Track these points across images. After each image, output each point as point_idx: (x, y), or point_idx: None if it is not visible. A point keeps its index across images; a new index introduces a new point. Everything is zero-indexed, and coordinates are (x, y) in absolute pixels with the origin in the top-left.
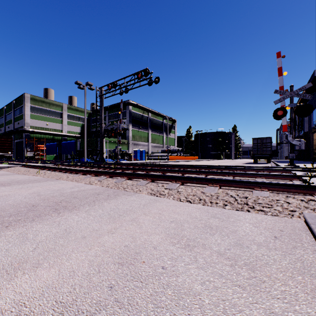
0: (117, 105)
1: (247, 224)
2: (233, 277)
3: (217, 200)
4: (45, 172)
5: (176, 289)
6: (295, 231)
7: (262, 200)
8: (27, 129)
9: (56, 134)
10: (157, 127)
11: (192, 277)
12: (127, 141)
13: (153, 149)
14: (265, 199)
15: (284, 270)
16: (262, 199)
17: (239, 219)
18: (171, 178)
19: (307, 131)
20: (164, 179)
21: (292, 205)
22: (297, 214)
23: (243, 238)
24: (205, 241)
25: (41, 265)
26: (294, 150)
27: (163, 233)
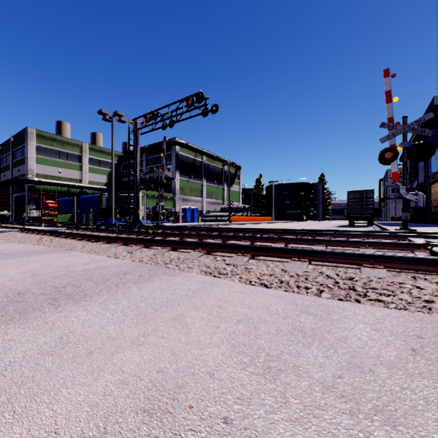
0: (158, 145)
1: (361, 326)
2: None
3: (307, 283)
4: (51, 239)
5: None
6: None
7: (377, 283)
8: (31, 178)
9: (72, 185)
10: (215, 176)
11: None
12: (172, 196)
13: (209, 207)
14: (382, 282)
15: None
16: (378, 281)
17: (346, 317)
18: (235, 248)
19: (422, 182)
20: (225, 250)
21: (425, 292)
22: None
23: (360, 352)
24: (296, 359)
25: None
26: (408, 208)
27: (225, 344)
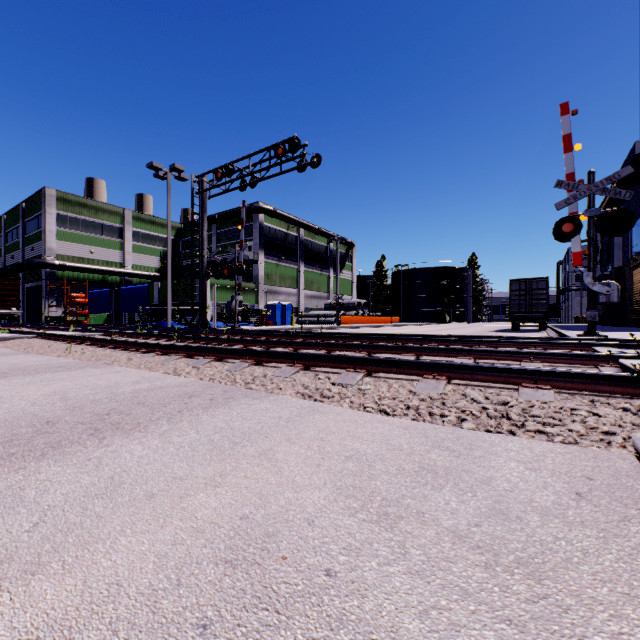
0: (234, 213)
1: (512, 464)
2: (494, 596)
3: (443, 408)
4: (83, 349)
5: (360, 630)
6: (620, 480)
7: (540, 409)
8: (50, 260)
9: (109, 270)
10: (317, 258)
11: (398, 598)
12: (254, 287)
13: (308, 303)
14: (547, 407)
15: (610, 577)
16: (541, 406)
17: (494, 453)
18: (344, 362)
19: (620, 266)
20: (331, 364)
21: (605, 421)
22: (620, 439)
23: (506, 496)
24: (422, 504)
25: (45, 567)
26: (595, 305)
27: (328, 486)
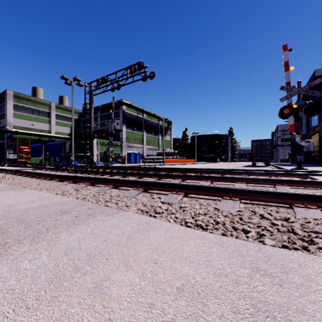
0: (109, 105)
1: None
2: None
3: (244, 224)
4: (14, 178)
5: None
6: None
7: (318, 225)
8: (9, 129)
9: (42, 134)
10: (153, 129)
11: None
12: (120, 143)
13: (148, 152)
14: None
15: None
16: (318, 223)
17: (310, 278)
18: (170, 187)
19: (305, 134)
20: (161, 188)
21: None
22: None
23: None
24: None
25: None
26: (301, 152)
27: None
